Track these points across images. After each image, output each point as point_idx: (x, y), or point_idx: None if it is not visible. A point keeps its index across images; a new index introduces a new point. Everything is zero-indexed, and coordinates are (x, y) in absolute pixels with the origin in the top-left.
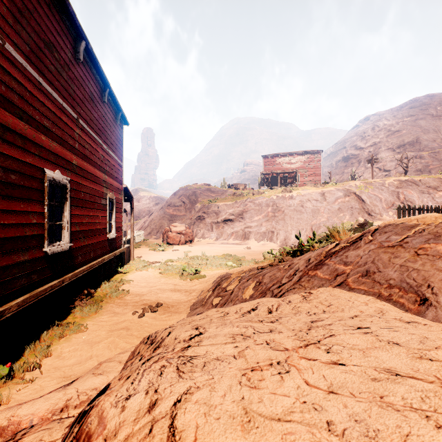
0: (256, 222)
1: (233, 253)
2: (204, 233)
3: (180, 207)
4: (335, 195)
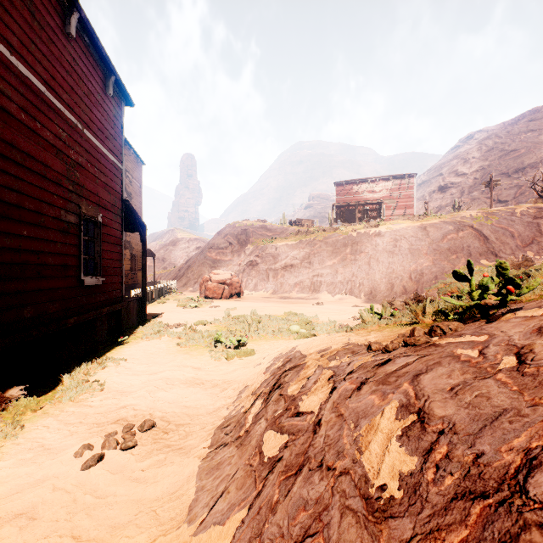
0: (329, 268)
1: (299, 311)
2: (257, 283)
3: (226, 250)
4: (443, 229)
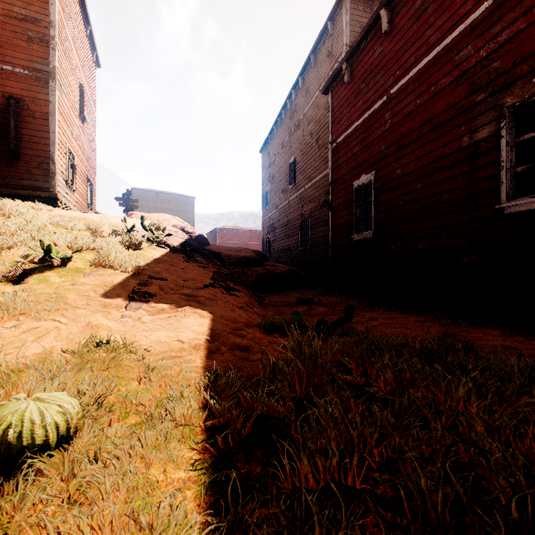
0: None
1: None
2: None
3: None
4: None
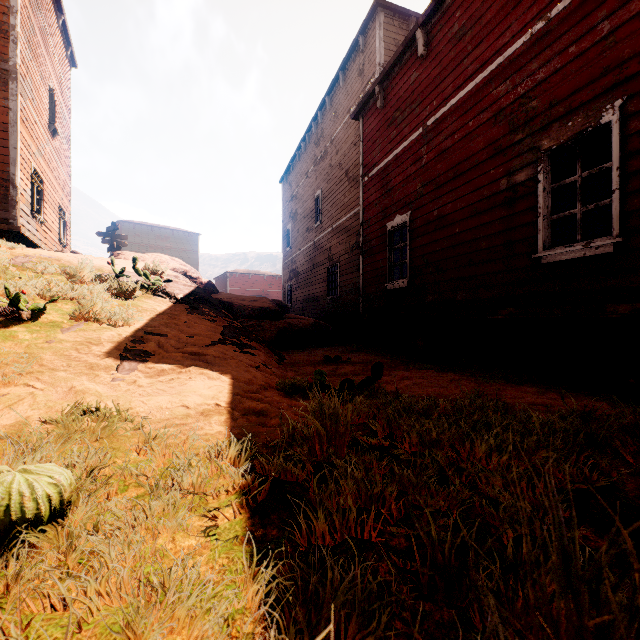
0: None
1: None
2: None
3: None
4: None
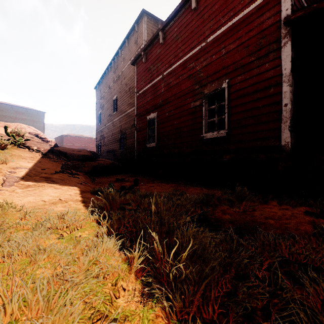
0: None
1: None
2: None
3: None
4: None
